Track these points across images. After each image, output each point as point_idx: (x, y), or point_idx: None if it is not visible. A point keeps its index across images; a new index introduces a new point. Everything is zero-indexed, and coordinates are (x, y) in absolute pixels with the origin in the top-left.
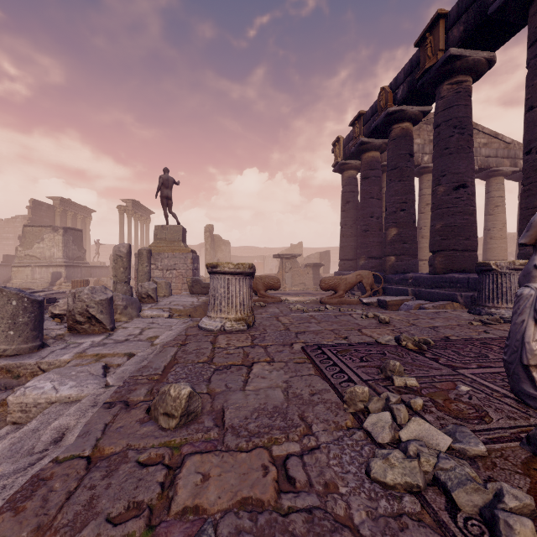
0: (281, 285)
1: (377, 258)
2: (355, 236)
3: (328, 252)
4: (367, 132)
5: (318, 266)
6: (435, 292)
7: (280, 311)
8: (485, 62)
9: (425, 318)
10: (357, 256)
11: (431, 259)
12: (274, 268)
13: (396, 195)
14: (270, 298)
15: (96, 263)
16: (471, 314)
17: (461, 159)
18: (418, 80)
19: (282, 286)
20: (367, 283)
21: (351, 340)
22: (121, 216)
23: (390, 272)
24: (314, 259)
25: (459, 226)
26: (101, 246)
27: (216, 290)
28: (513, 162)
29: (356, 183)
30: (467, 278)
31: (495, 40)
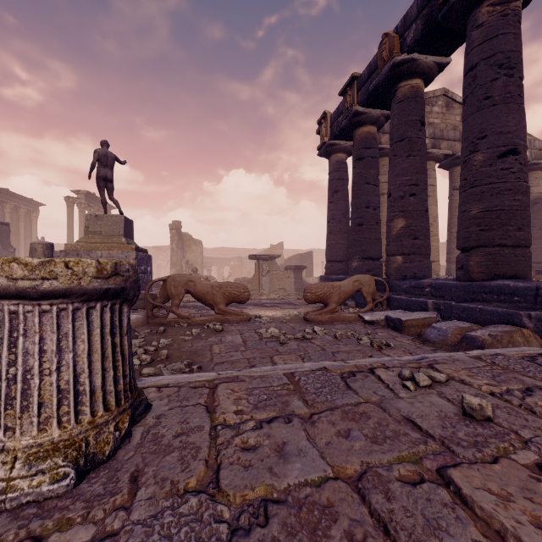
0: (257, 291)
1: (374, 259)
2: (345, 232)
3: (311, 254)
4: (362, 98)
5: (300, 269)
6: (476, 308)
7: (243, 341)
8: None
9: None
10: (347, 256)
11: (462, 259)
12: (253, 271)
13: (404, 175)
14: (233, 315)
15: None
16: None
17: (511, 111)
18: (440, 9)
19: (258, 292)
20: (367, 292)
21: None
22: (69, 210)
23: (396, 277)
24: (295, 261)
25: (508, 211)
26: (56, 245)
27: None
28: None
29: (345, 169)
30: (535, 289)
31: None
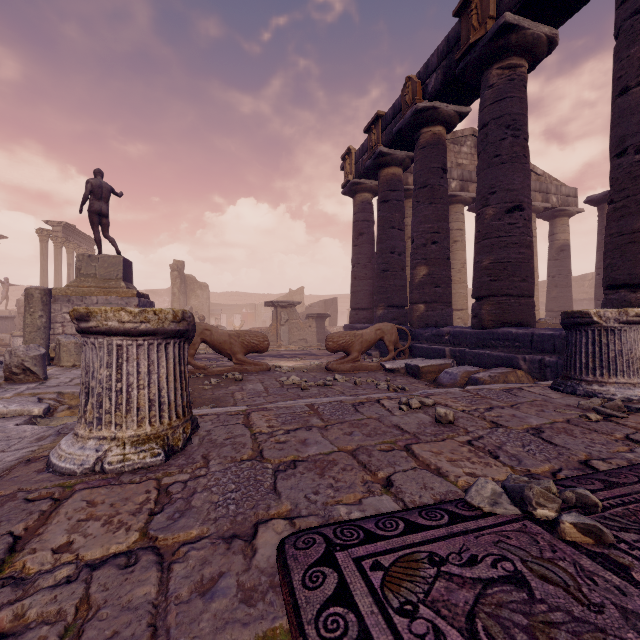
0: (275, 342)
1: (400, 307)
2: (370, 278)
3: (335, 300)
4: (387, 139)
5: (323, 317)
6: (484, 354)
7: (265, 388)
8: (545, 41)
9: (503, 405)
10: (372, 304)
11: (476, 308)
12: (269, 320)
13: (426, 223)
14: (252, 365)
15: (3, 312)
16: (560, 392)
17: (516, 170)
18: (457, 64)
19: (276, 343)
20: (389, 340)
21: (404, 492)
22: (43, 245)
23: (418, 325)
24: (318, 309)
25: (514, 263)
26: (20, 288)
27: (90, 373)
28: (545, 197)
29: (371, 210)
30: (531, 335)
31: (561, 9)
